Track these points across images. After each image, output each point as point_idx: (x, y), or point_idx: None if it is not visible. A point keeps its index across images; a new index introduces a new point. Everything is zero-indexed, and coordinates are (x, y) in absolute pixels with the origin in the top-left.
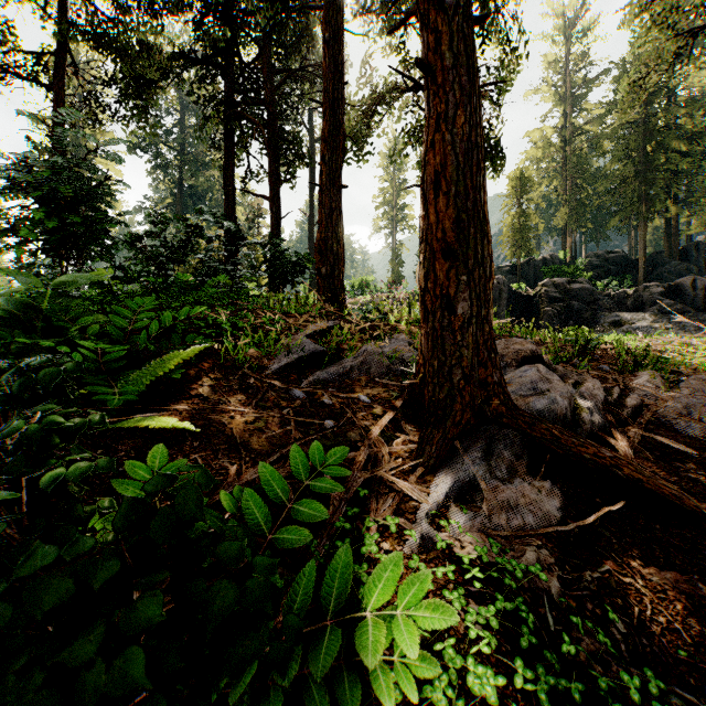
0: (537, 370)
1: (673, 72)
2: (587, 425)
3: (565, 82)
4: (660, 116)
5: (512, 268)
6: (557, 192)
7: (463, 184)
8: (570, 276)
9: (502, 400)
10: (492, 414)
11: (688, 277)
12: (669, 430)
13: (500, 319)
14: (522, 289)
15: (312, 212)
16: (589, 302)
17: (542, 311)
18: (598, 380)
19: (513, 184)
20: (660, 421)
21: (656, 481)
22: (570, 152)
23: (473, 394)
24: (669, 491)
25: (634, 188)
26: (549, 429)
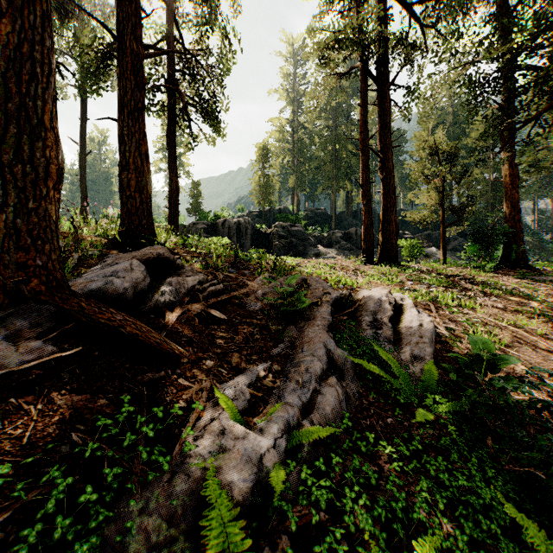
0: (131, 263)
1: (349, 102)
2: (152, 302)
3: (294, 90)
4: (343, 127)
5: (259, 213)
6: (289, 164)
7: (4, 86)
8: (294, 222)
9: (44, 281)
10: (31, 292)
11: (354, 228)
12: (240, 307)
13: (246, 249)
14: (263, 228)
15: (84, 142)
16: (302, 240)
17: (274, 244)
18: (203, 275)
19: (260, 153)
20: (241, 303)
21: (149, 334)
22: (296, 139)
23: (5, 274)
24: (155, 340)
25: (330, 169)
26: (80, 302)
